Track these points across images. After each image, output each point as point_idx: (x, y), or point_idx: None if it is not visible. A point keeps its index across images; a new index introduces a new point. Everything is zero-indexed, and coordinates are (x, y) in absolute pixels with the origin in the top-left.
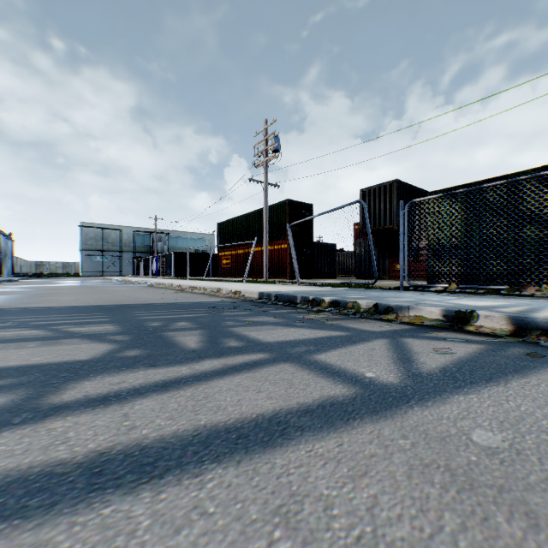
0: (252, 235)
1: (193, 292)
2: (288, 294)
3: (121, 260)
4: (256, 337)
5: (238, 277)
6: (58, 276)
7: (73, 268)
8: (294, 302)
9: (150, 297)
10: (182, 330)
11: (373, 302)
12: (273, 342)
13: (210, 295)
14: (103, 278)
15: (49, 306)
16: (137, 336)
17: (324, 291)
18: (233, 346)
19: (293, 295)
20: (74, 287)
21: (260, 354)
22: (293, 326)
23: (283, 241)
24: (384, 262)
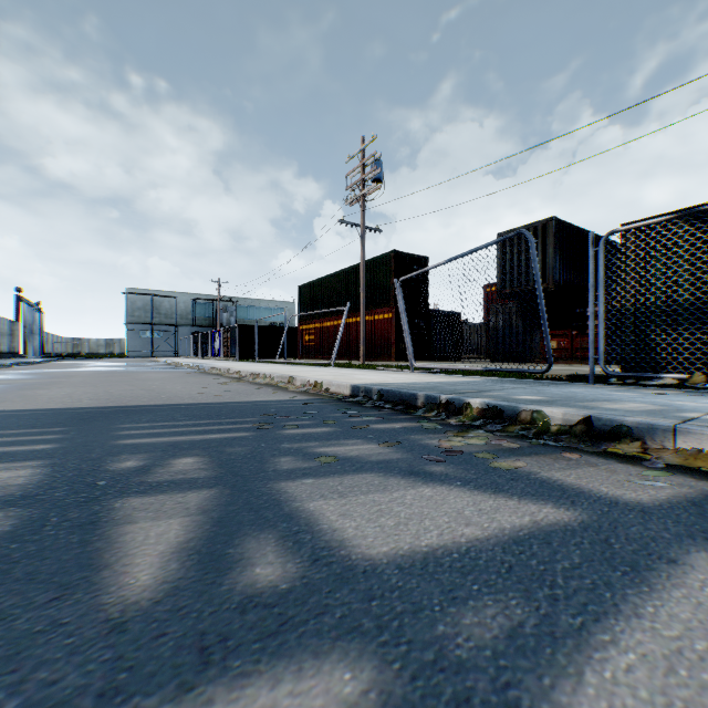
0: (343, 301)
1: (253, 382)
2: (402, 391)
3: (176, 337)
4: (337, 530)
5: (325, 359)
6: (98, 356)
7: (117, 347)
8: (413, 405)
9: (182, 391)
10: (167, 491)
11: (580, 414)
12: (385, 559)
13: (276, 388)
14: (151, 360)
15: (3, 408)
16: (41, 513)
17: (459, 384)
18: (260, 586)
19: (410, 393)
20: (96, 372)
21: (343, 662)
22: (425, 478)
23: (387, 309)
24: (532, 337)
